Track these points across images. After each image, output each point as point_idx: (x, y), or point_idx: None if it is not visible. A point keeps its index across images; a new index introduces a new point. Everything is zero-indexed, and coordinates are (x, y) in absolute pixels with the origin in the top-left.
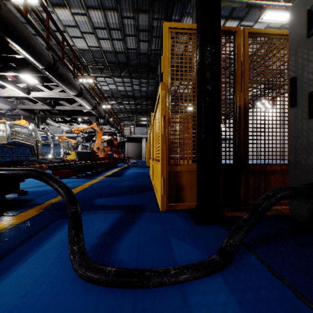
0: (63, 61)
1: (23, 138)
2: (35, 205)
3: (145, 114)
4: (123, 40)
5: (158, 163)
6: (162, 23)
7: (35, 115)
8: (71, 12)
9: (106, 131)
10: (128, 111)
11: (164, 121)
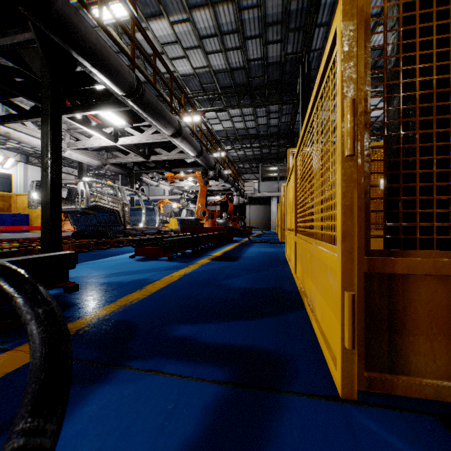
0: (155, 87)
1: (106, 201)
2: (68, 320)
3: (276, 162)
4: (243, 47)
5: (316, 243)
6: (306, 3)
7: (128, 171)
8: (169, 21)
9: (219, 190)
10: (250, 158)
11: (353, 115)
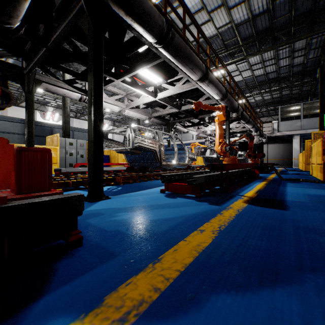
0: (184, 39)
1: (146, 142)
2: None
3: (297, 102)
4: None
5: None
6: None
7: (166, 121)
8: None
9: (238, 132)
10: (268, 102)
11: None
